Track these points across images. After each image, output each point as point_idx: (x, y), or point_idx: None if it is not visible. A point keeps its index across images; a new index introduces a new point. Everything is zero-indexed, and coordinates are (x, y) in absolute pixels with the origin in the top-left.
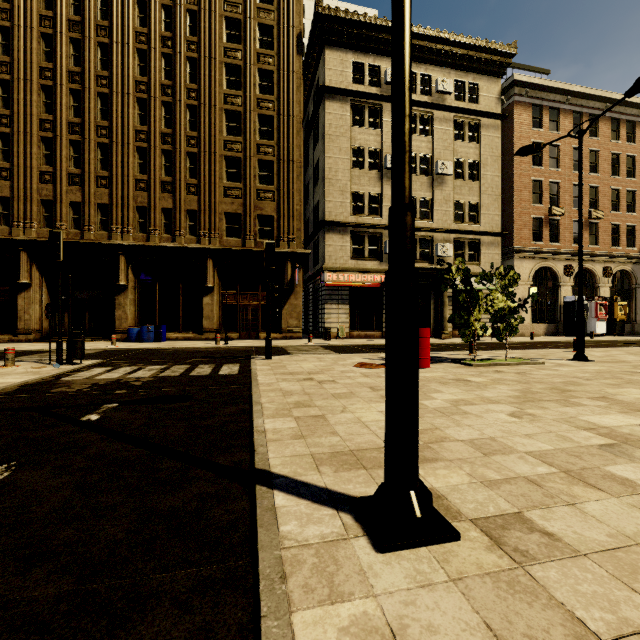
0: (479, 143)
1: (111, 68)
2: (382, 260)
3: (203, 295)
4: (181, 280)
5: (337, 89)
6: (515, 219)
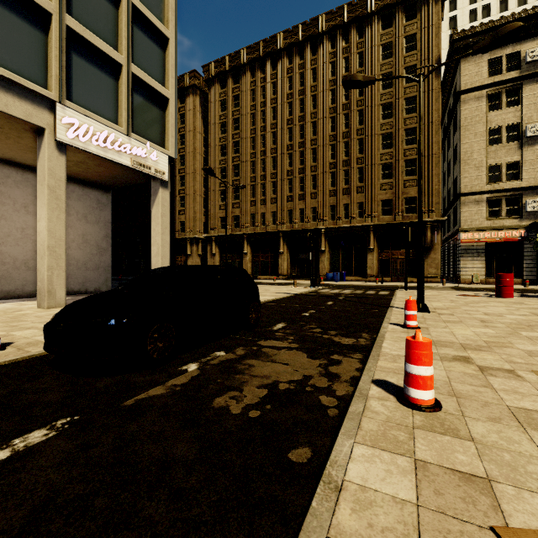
0: None
1: (317, 134)
2: (522, 217)
3: (367, 254)
4: (353, 245)
5: (472, 89)
6: None
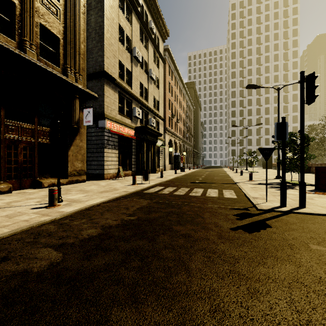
0: (159, 70)
1: None
2: (132, 120)
3: None
4: None
5: None
6: (166, 114)
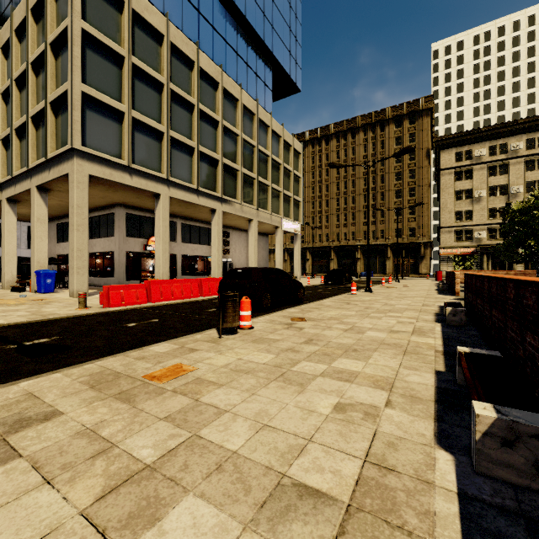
0: None
1: (355, 187)
2: (473, 241)
3: (386, 260)
4: (378, 255)
5: (446, 168)
6: None
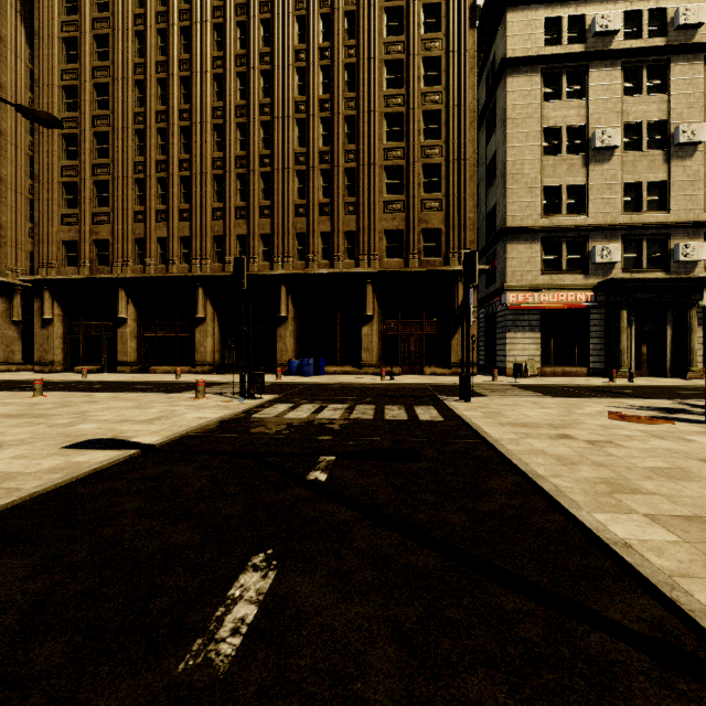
0: None
1: (273, 94)
2: (588, 272)
3: (362, 325)
4: (338, 309)
5: (523, 59)
6: None
